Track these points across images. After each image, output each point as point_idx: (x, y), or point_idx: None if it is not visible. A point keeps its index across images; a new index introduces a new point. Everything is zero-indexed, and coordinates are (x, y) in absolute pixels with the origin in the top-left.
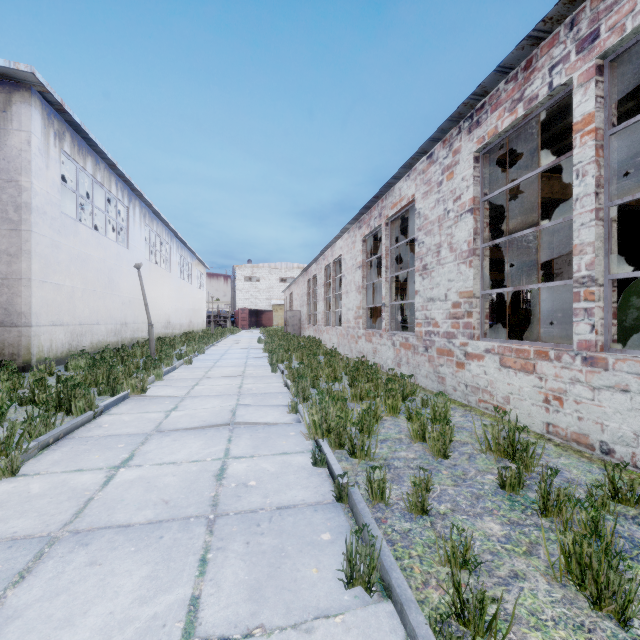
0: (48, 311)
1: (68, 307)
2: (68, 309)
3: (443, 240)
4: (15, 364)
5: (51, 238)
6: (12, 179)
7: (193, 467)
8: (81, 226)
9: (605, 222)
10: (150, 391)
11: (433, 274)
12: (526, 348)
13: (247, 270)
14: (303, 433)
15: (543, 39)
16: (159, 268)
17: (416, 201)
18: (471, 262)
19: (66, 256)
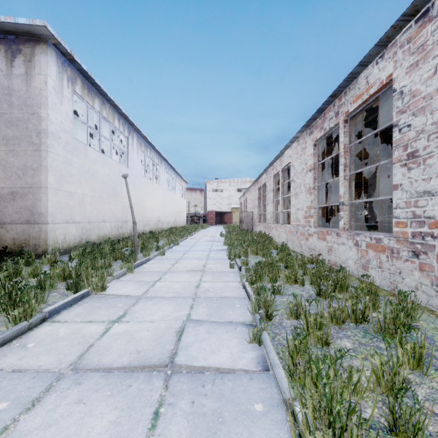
0: (62, 212)
1: (79, 209)
2: (79, 211)
3: None
4: (33, 253)
5: (65, 157)
6: (35, 112)
7: None
8: (90, 149)
9: None
10: (112, 287)
11: (430, 161)
12: None
13: (214, 184)
14: None
15: None
16: (152, 182)
17: (395, 80)
18: None
19: (77, 171)
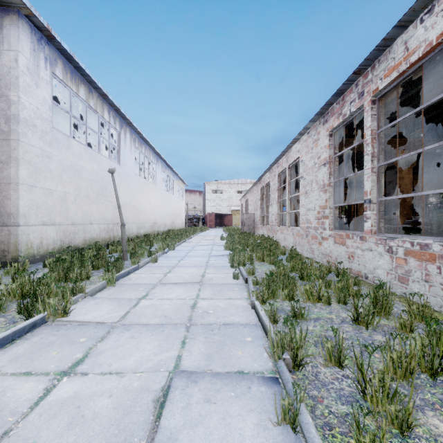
0: (38, 212)
1: (60, 209)
2: (60, 211)
3: None
4: None
5: (41, 149)
6: (3, 94)
7: None
8: (74, 142)
9: None
10: (80, 310)
11: None
12: None
13: (214, 185)
14: None
15: None
16: (147, 181)
17: None
18: None
19: (58, 166)
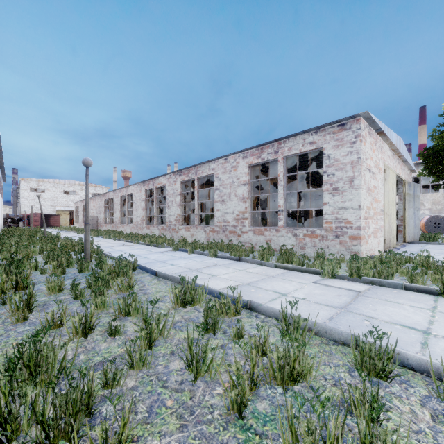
0: None
1: None
2: None
3: (173, 200)
4: None
5: None
6: None
7: (127, 248)
8: None
9: (198, 204)
10: None
11: (171, 208)
12: (189, 226)
13: (33, 183)
14: (146, 242)
15: (191, 167)
16: None
17: (166, 186)
18: (180, 207)
19: None
